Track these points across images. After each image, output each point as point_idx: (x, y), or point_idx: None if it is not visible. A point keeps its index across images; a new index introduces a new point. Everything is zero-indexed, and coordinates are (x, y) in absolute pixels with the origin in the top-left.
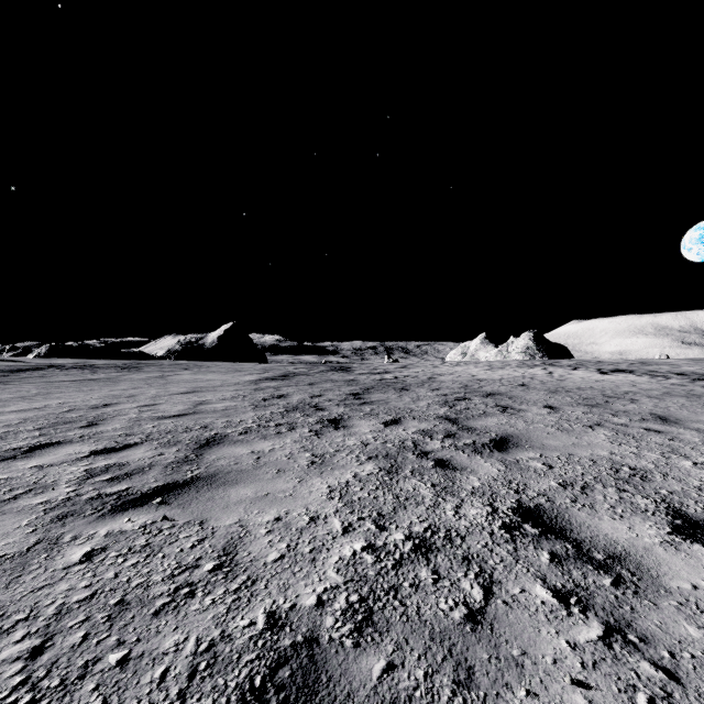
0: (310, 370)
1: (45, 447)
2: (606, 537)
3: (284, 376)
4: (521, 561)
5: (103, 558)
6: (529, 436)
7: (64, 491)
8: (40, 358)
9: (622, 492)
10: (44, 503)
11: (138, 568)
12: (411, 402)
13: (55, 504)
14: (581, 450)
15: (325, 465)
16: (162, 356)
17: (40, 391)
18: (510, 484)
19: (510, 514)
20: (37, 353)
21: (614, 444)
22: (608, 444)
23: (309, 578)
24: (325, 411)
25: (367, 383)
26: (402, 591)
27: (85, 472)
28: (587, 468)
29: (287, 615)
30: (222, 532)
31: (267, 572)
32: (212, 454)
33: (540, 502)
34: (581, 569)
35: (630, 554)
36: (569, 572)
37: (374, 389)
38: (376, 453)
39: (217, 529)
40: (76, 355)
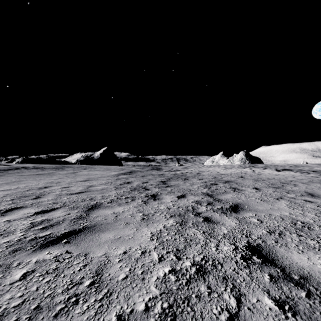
0: (142, 169)
1: (13, 209)
2: (297, 264)
3: (130, 172)
4: (254, 280)
5: (32, 277)
6: (248, 204)
7: (18, 235)
8: (18, 163)
9: (300, 236)
10: (7, 242)
11: (49, 284)
12: (190, 185)
13: (12, 243)
14: (275, 212)
15: (149, 220)
16: (74, 163)
17: (16, 179)
18: (242, 231)
19: (245, 249)
20: (17, 161)
21: (290, 209)
22: (288, 209)
23: (141, 291)
24: (149, 191)
25: (169, 176)
26: (191, 300)
27: (30, 224)
28: (280, 222)
29: (128, 317)
30: (96, 261)
31: (118, 287)
32: (94, 214)
33: (259, 242)
34: (287, 285)
35: (312, 276)
36: (281, 288)
37: (172, 179)
38: (174, 213)
39: (93, 259)
40: (35, 162)
